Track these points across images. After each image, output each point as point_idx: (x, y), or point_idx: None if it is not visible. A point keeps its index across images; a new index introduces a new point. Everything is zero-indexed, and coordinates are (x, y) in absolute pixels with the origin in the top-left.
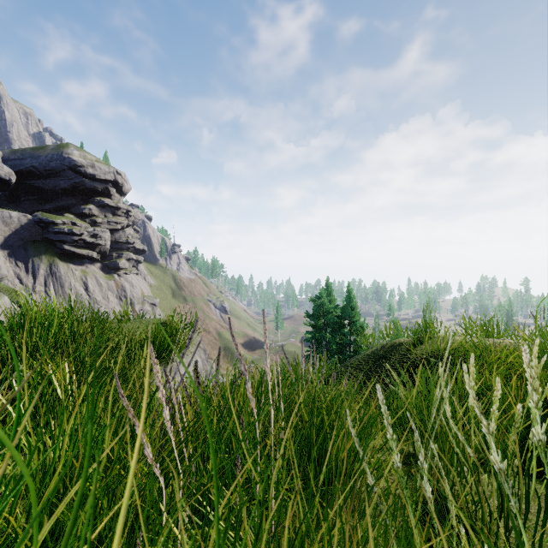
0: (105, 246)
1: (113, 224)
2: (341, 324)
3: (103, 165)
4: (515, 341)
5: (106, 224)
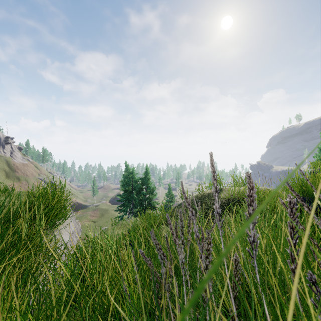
0: None
1: None
2: (140, 188)
3: None
4: (261, 187)
5: None
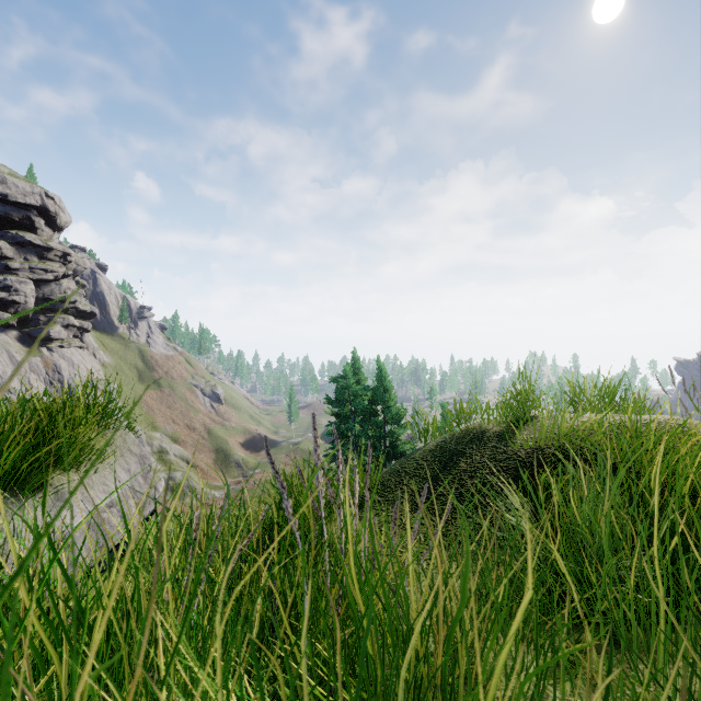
0: (26, 304)
1: (40, 272)
2: (374, 410)
3: (21, 182)
4: (665, 416)
5: (27, 272)
